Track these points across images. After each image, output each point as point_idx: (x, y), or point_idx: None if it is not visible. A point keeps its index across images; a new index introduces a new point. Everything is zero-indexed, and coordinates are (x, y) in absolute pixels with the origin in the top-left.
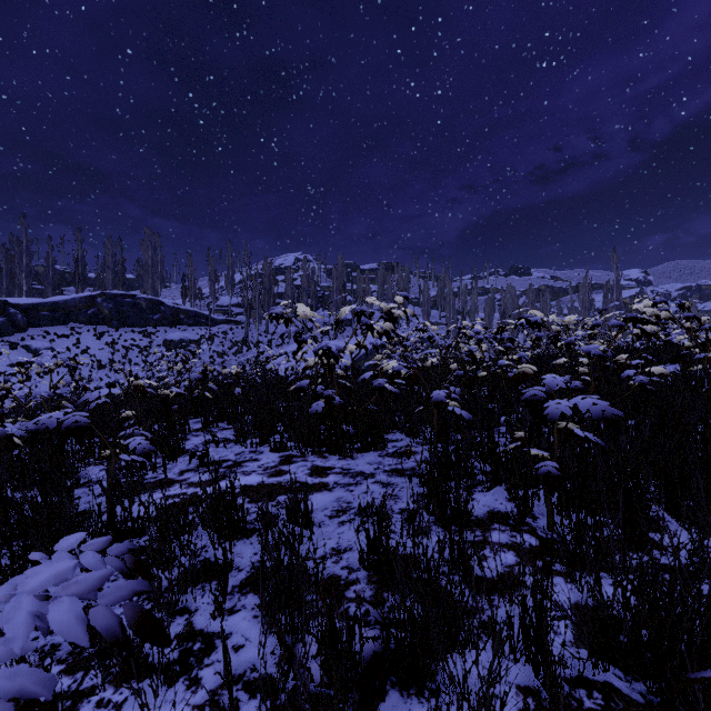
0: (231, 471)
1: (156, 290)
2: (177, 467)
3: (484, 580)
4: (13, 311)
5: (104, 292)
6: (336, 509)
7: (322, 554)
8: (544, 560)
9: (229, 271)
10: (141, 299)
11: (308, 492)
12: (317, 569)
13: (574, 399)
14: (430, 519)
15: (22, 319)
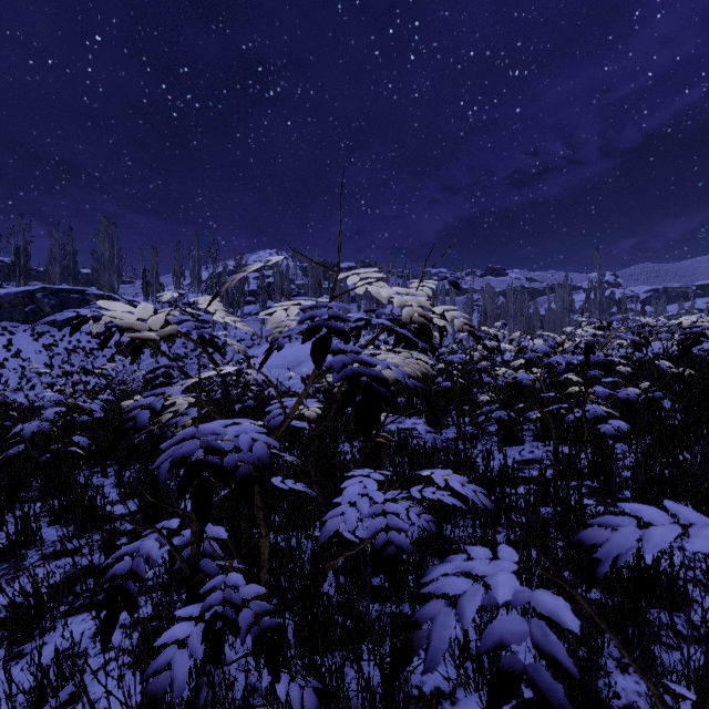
0: None
1: (113, 286)
2: None
3: None
4: None
5: (46, 287)
6: None
7: None
8: None
9: (195, 266)
10: (91, 295)
11: None
12: None
13: None
14: None
15: None
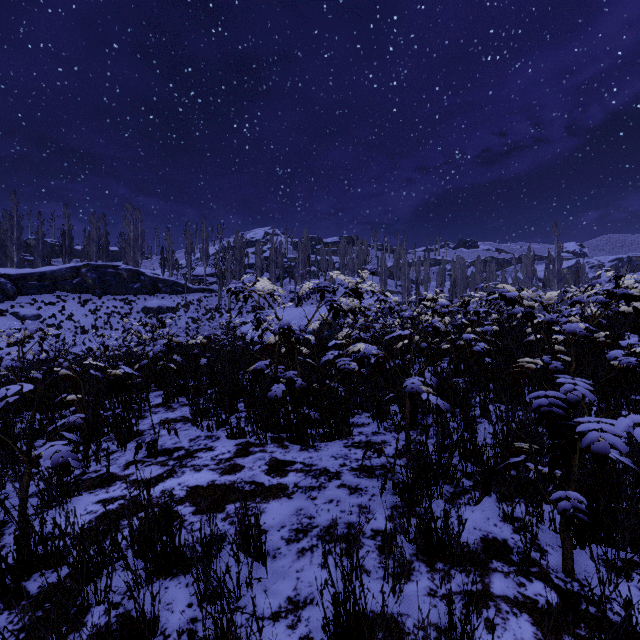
0: (181, 464)
1: (137, 261)
2: (124, 456)
3: None
4: (3, 281)
5: (88, 263)
6: (295, 527)
7: (275, 610)
8: (574, 634)
9: (204, 244)
10: (122, 269)
11: (263, 499)
12: None
13: (623, 420)
14: (410, 549)
15: (12, 288)
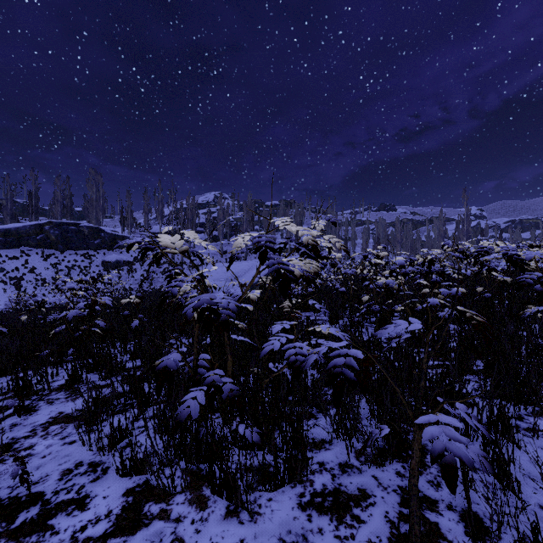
0: None
1: (99, 220)
2: None
3: None
4: None
5: (51, 221)
6: None
7: None
8: None
9: (159, 205)
10: (84, 227)
11: None
12: None
13: None
14: None
15: None
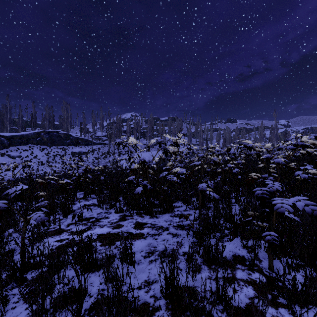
0: (94, 224)
1: (68, 129)
2: (66, 221)
3: (237, 309)
4: (3, 139)
5: (44, 130)
6: (147, 251)
7: (139, 285)
8: (272, 294)
9: (101, 121)
10: (61, 133)
11: (133, 239)
12: (135, 302)
13: (292, 199)
14: (200, 260)
15: (7, 142)
